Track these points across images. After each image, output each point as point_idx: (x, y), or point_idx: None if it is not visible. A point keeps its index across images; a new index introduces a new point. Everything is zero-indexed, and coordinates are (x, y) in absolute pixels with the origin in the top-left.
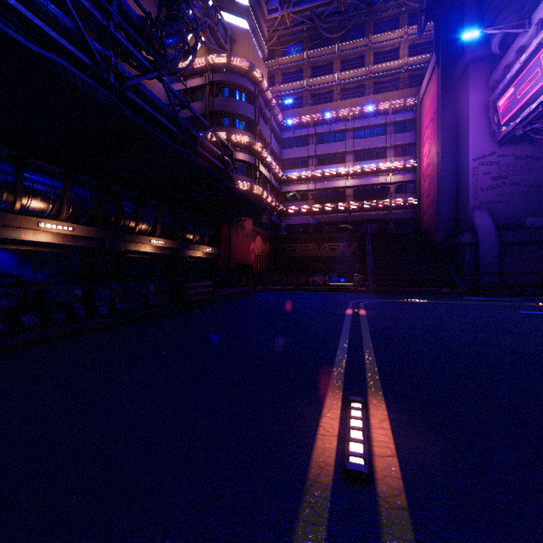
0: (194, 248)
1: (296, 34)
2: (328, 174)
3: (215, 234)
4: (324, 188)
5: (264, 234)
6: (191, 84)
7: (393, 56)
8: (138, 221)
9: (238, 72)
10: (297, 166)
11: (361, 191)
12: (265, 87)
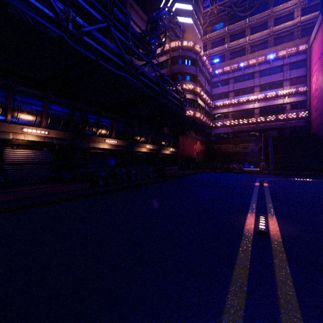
0: (165, 149)
1: (220, 17)
2: (242, 101)
3: (175, 141)
4: (239, 110)
5: (201, 140)
6: (161, 60)
7: (289, 18)
8: (141, 137)
9: (187, 49)
10: (221, 98)
11: (264, 110)
12: (202, 54)
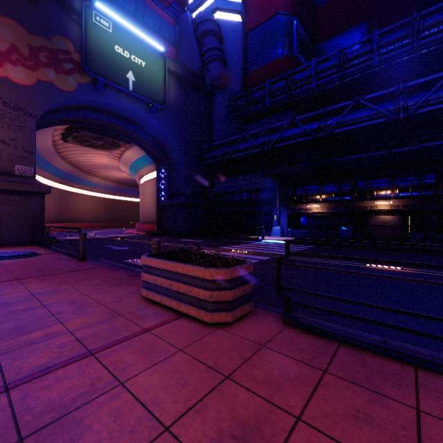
0: None
1: None
2: None
3: None
4: None
5: None
6: None
7: None
8: None
9: None
10: None
11: None
12: None
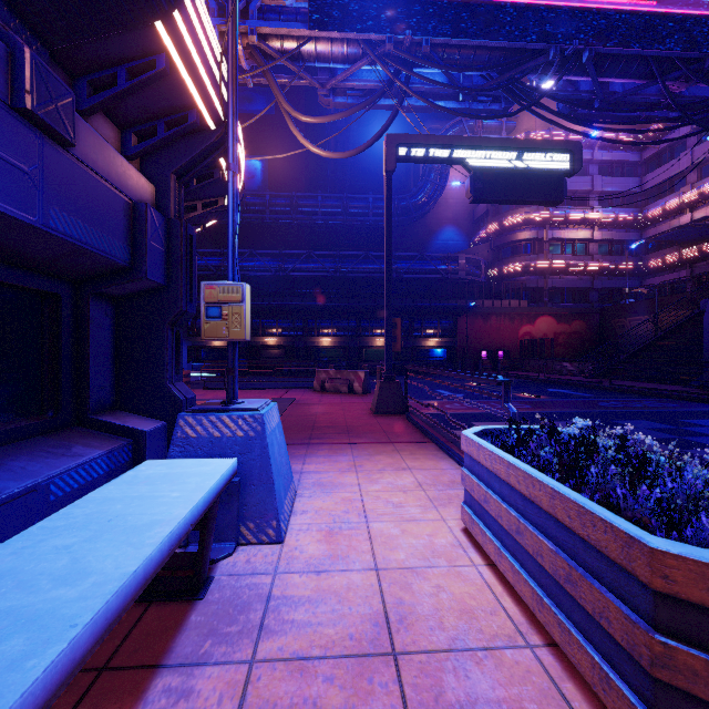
0: (419, 340)
1: None
2: None
3: (453, 326)
4: (708, 215)
5: (560, 312)
6: None
7: None
8: (369, 330)
9: None
10: (669, 192)
11: None
12: (561, 137)
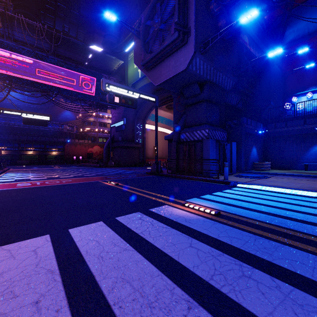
0: (48, 152)
1: None
2: None
3: (63, 148)
4: None
5: (101, 145)
6: None
7: None
8: (24, 148)
9: None
10: None
11: None
12: None
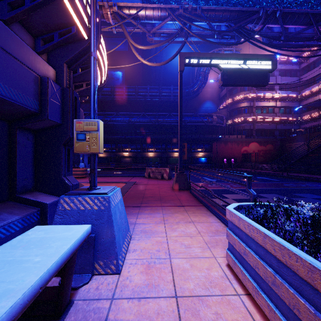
0: (194, 153)
1: None
2: None
3: (210, 147)
4: None
5: (260, 140)
6: None
7: None
8: (171, 149)
9: None
10: (313, 83)
11: None
12: None
